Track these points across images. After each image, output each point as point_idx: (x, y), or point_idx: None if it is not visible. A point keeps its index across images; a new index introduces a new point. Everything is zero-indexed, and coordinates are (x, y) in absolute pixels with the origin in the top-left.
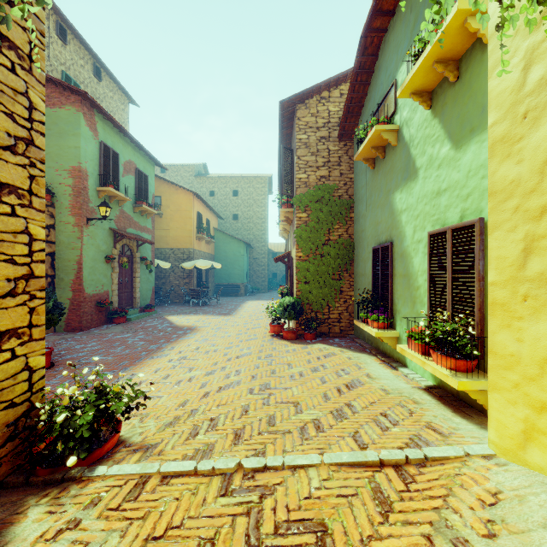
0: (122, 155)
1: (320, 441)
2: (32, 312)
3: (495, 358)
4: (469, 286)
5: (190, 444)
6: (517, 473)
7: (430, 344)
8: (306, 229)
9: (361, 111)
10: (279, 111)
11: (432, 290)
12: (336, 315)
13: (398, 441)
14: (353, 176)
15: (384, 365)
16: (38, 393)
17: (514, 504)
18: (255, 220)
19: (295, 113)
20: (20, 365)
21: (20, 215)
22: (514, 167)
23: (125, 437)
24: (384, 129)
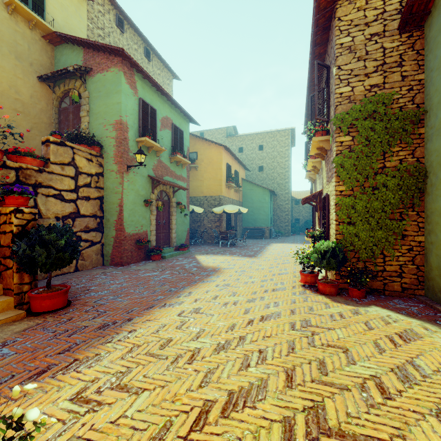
0: (160, 112)
1: None
2: None
3: None
4: None
5: None
6: None
7: None
8: (350, 155)
9: None
10: (313, 16)
11: None
12: (395, 267)
13: None
14: (423, 76)
15: None
16: None
17: None
18: (279, 170)
19: (333, 14)
20: None
21: None
22: None
23: None
24: None
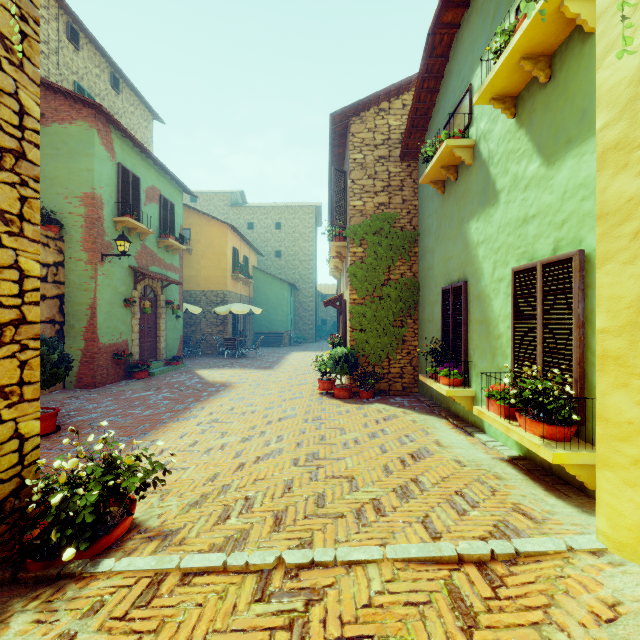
0: (144, 180)
1: (382, 528)
2: (23, 366)
3: (606, 426)
4: (565, 335)
5: (219, 530)
6: (639, 577)
7: (515, 406)
8: (362, 266)
9: (428, 125)
10: (330, 126)
11: (516, 339)
12: (397, 370)
13: (480, 529)
14: (418, 203)
15: (456, 430)
16: (31, 466)
17: (639, 621)
18: (302, 257)
19: (348, 128)
20: (8, 432)
21: (8, 246)
22: (632, 181)
23: (140, 519)
24: (456, 144)
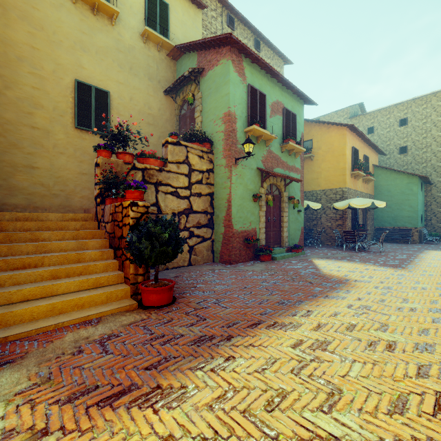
0: (269, 97)
1: None
2: None
3: None
4: None
5: None
6: None
7: None
8: None
9: None
10: None
11: None
12: None
13: None
14: None
15: None
16: None
17: None
18: (436, 147)
19: None
20: None
21: None
22: None
23: None
24: None
